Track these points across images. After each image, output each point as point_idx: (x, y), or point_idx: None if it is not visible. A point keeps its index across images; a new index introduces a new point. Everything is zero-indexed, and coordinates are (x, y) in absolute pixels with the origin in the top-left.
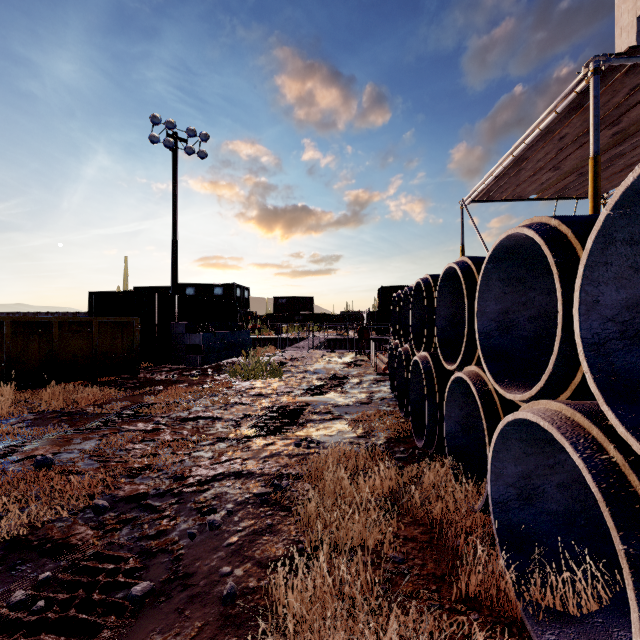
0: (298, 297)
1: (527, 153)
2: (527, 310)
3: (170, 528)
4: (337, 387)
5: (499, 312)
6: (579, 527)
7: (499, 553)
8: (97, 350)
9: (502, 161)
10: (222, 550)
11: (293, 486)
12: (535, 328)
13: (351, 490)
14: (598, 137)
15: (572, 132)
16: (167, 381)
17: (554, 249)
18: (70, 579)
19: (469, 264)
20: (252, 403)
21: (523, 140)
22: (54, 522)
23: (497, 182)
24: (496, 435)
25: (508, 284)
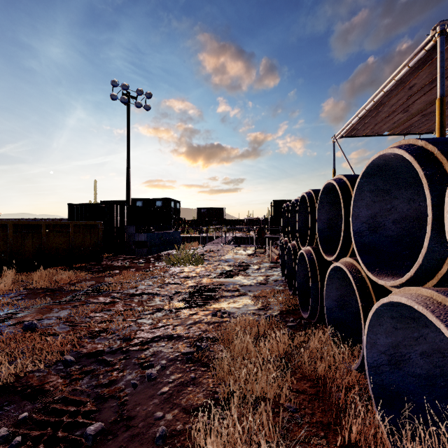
0: (214, 208)
1: (384, 99)
2: (391, 215)
3: (119, 378)
4: (242, 272)
5: (369, 216)
6: (439, 388)
7: (374, 407)
8: (73, 245)
9: (365, 106)
10: (157, 398)
11: (211, 347)
12: (398, 229)
13: (254, 351)
14: (443, 83)
15: (419, 82)
16: (122, 267)
17: (423, 164)
18: (41, 419)
19: (344, 180)
20: (181, 283)
21: (382, 89)
22: (34, 372)
23: (360, 122)
24: (371, 313)
25: (377, 195)
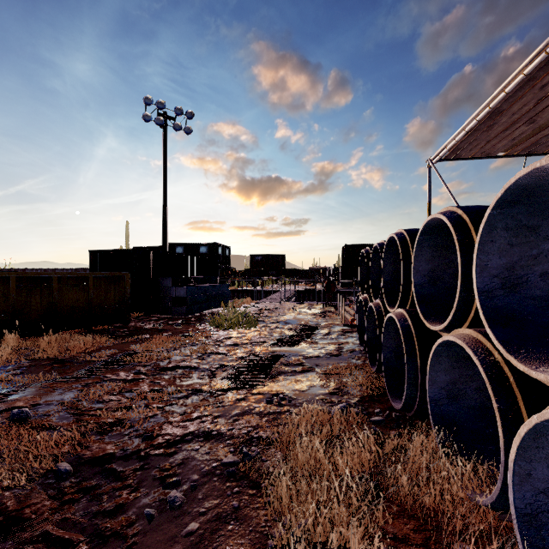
0: (272, 255)
1: (503, 105)
2: (539, 265)
3: (129, 502)
4: (307, 337)
5: (503, 267)
6: None
7: None
8: (92, 302)
9: (476, 115)
10: (180, 542)
11: (263, 454)
12: None
13: (327, 465)
14: None
15: None
16: (154, 330)
17: None
18: None
19: (459, 214)
20: (228, 353)
21: (502, 89)
22: (12, 488)
23: (467, 139)
24: (525, 429)
25: (516, 234)
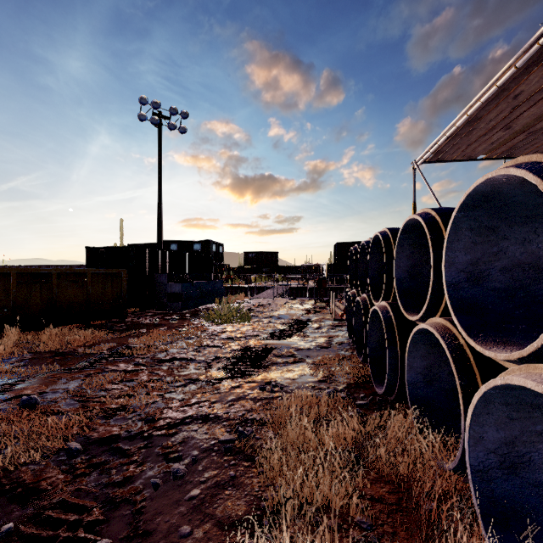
0: (265, 252)
1: (480, 113)
2: (499, 261)
3: (136, 475)
4: (299, 331)
5: (468, 263)
6: None
7: (482, 529)
8: (90, 297)
9: (455, 121)
10: (183, 504)
11: (257, 433)
12: (508, 279)
13: (314, 440)
14: None
15: (527, 89)
16: (150, 324)
17: None
18: (30, 532)
19: (433, 215)
20: (222, 346)
21: (478, 99)
22: (28, 465)
23: (449, 143)
24: (477, 398)
25: (479, 234)
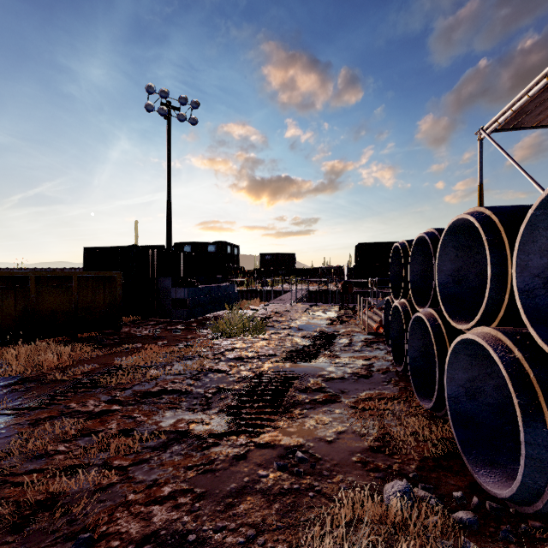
0: (282, 254)
1: None
2: None
3: None
4: (325, 349)
5: None
6: None
7: None
8: (77, 305)
9: None
10: None
11: None
12: None
13: None
14: None
15: None
16: (148, 337)
17: None
18: None
19: None
20: (229, 370)
21: None
22: None
23: (540, 96)
24: None
25: None
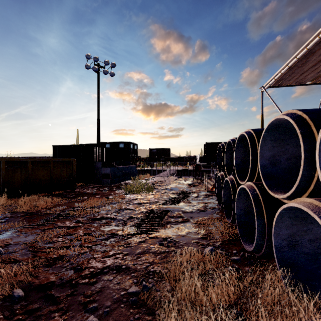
0: (162, 148)
1: (315, 48)
2: None
3: None
4: (184, 199)
5: None
6: None
7: None
8: (52, 176)
9: (296, 55)
10: None
11: (157, 285)
12: None
13: (203, 297)
14: None
15: None
16: (90, 194)
17: None
18: None
19: (299, 114)
20: (135, 209)
21: (316, 36)
22: None
23: (288, 72)
24: None
25: None
